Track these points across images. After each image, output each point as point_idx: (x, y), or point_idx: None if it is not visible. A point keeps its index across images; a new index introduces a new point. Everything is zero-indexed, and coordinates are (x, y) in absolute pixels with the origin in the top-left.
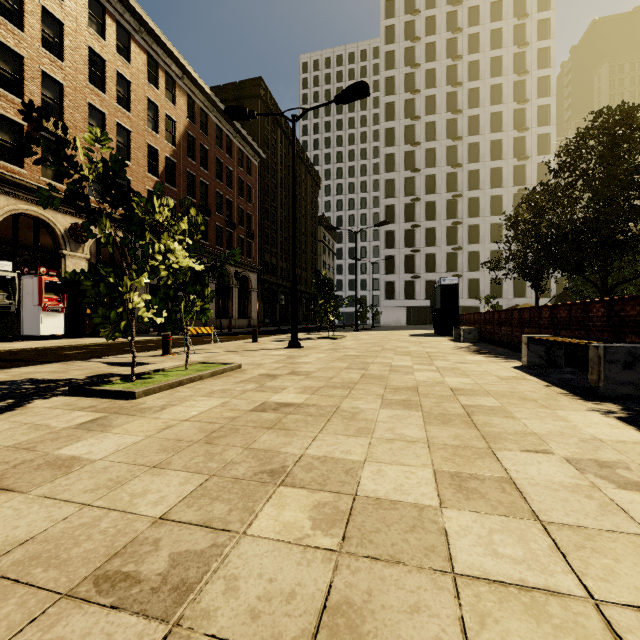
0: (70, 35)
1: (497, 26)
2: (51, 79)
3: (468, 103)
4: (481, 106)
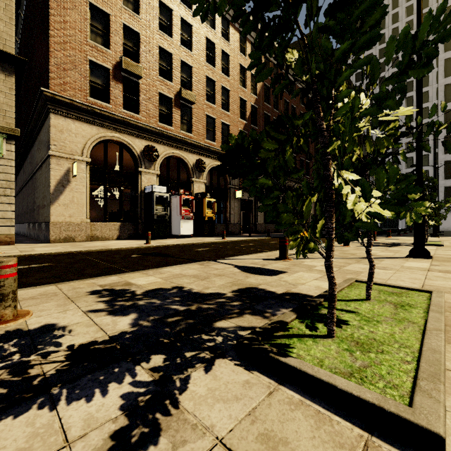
0: (195, 33)
1: None
2: (186, 65)
3: None
4: None
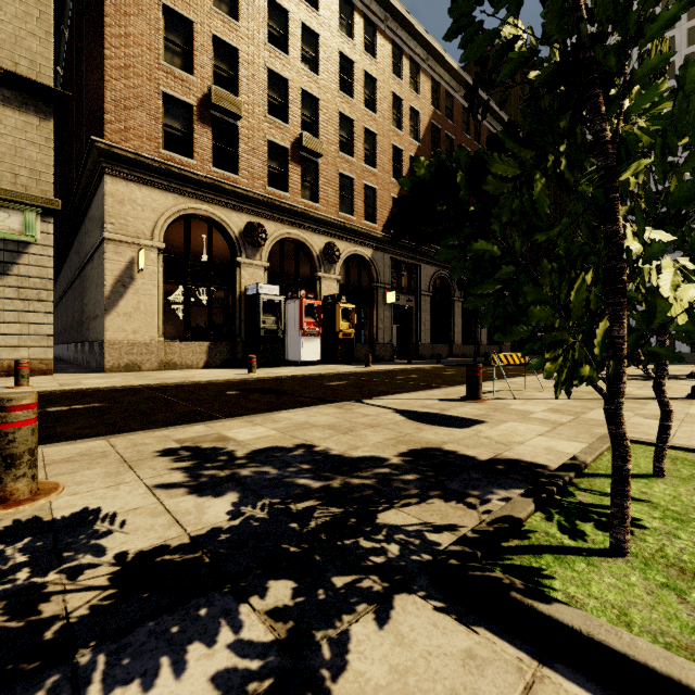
0: (324, 45)
1: None
2: (308, 97)
3: None
4: None
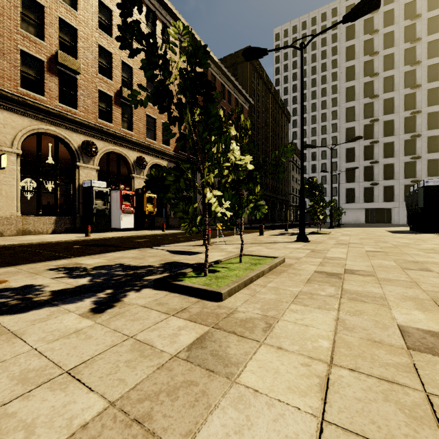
0: None
1: None
2: (126, 65)
3: (427, 31)
4: None
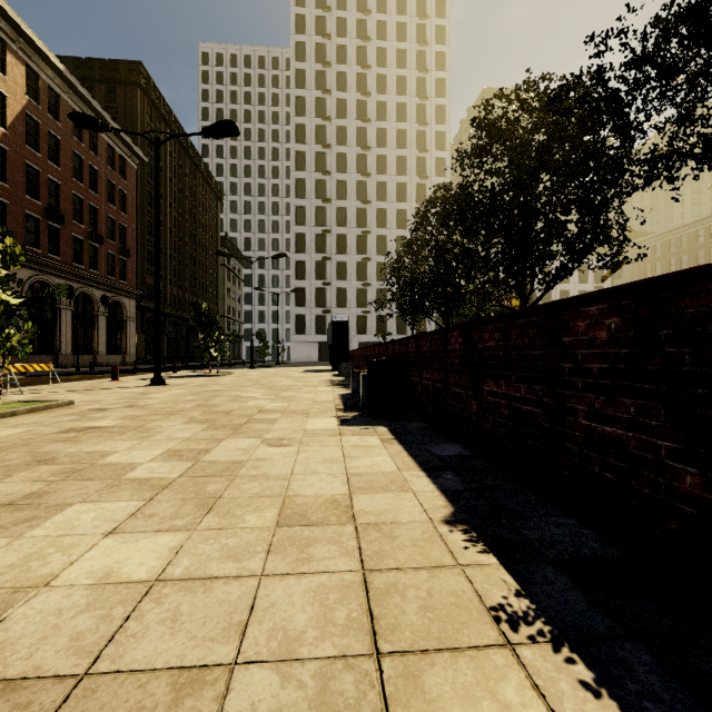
0: None
1: (402, 73)
2: None
3: (377, 142)
4: (388, 147)
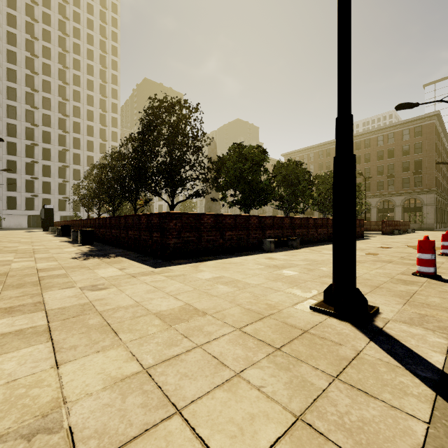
0: None
1: (91, 63)
2: None
3: (73, 97)
4: (81, 103)
